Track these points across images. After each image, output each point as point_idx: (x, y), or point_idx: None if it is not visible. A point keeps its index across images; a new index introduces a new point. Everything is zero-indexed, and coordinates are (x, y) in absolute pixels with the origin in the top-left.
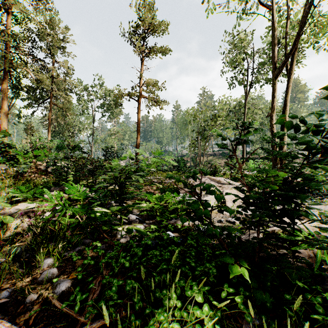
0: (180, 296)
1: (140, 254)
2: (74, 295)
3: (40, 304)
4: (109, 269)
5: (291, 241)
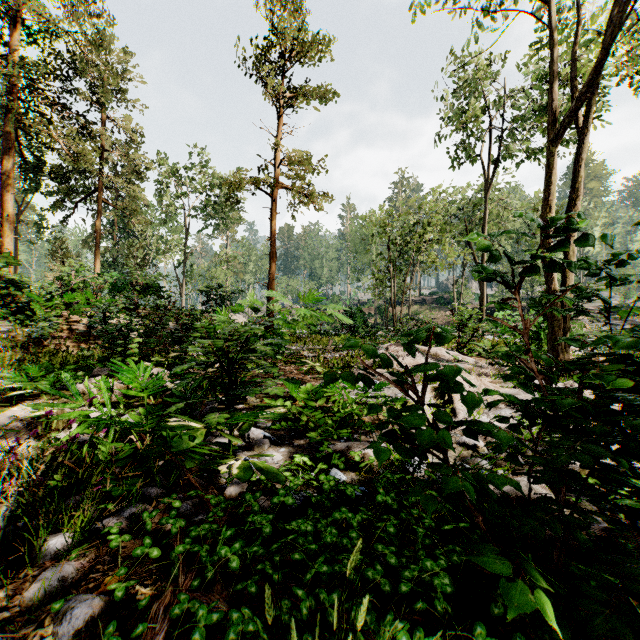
0: None
1: (267, 531)
2: None
3: None
4: (193, 570)
5: None
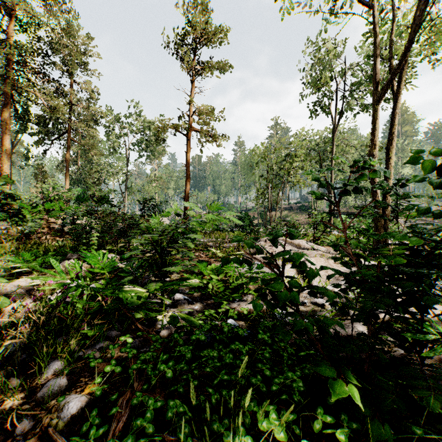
0: (250, 425)
1: (189, 356)
2: (88, 423)
3: (38, 436)
4: (143, 380)
5: (419, 340)
